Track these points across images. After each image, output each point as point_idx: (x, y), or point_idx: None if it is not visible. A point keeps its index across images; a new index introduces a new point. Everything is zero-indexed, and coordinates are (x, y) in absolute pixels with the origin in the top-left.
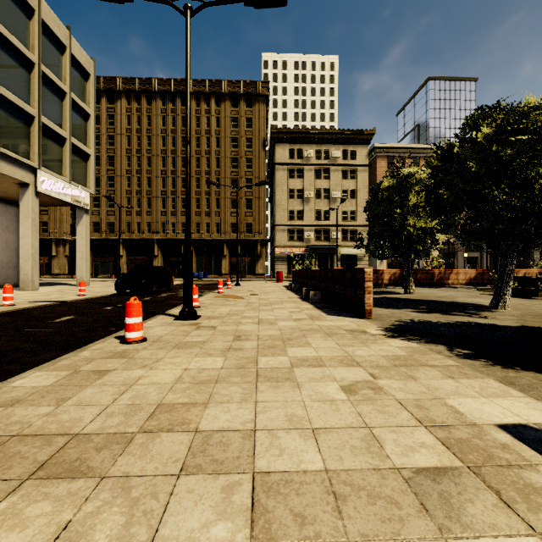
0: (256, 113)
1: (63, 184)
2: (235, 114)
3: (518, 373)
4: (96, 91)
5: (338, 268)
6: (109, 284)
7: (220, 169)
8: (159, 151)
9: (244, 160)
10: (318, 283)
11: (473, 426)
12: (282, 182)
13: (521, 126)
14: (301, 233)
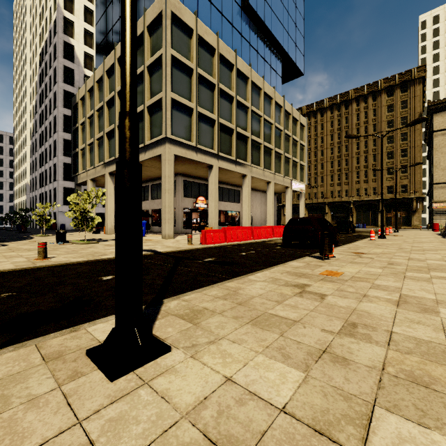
0: (411, 94)
1: (297, 183)
2: (389, 102)
3: None
4: None
5: None
6: None
7: (376, 147)
8: (329, 144)
9: (399, 135)
10: None
11: None
12: (440, 146)
13: None
14: None
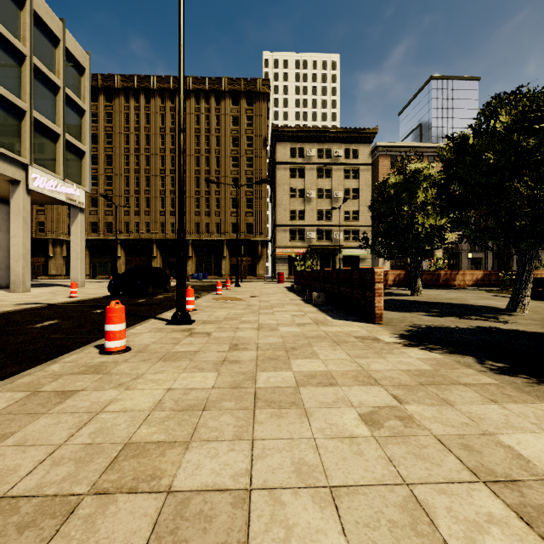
0: (256, 111)
1: (56, 181)
2: (235, 112)
3: None
4: (93, 88)
5: (344, 269)
6: (105, 286)
7: (220, 168)
8: (158, 149)
9: (244, 159)
10: (322, 284)
11: None
12: (283, 181)
13: None
14: (302, 233)
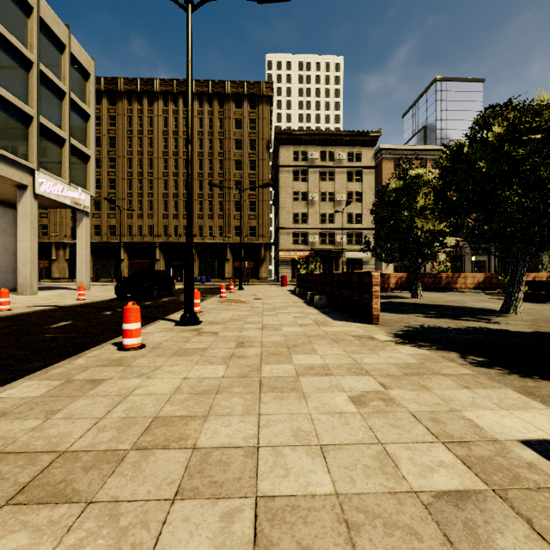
0: (259, 114)
1: (62, 186)
2: (238, 115)
3: (537, 382)
4: (96, 91)
5: (344, 272)
6: (110, 289)
7: (223, 171)
8: (161, 152)
9: (247, 162)
10: (324, 287)
11: (495, 442)
12: (286, 184)
13: (534, 125)
14: (305, 236)
